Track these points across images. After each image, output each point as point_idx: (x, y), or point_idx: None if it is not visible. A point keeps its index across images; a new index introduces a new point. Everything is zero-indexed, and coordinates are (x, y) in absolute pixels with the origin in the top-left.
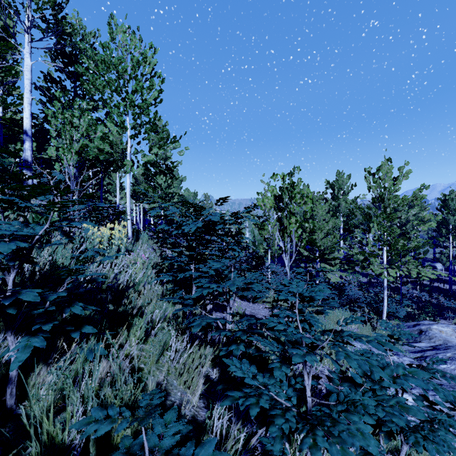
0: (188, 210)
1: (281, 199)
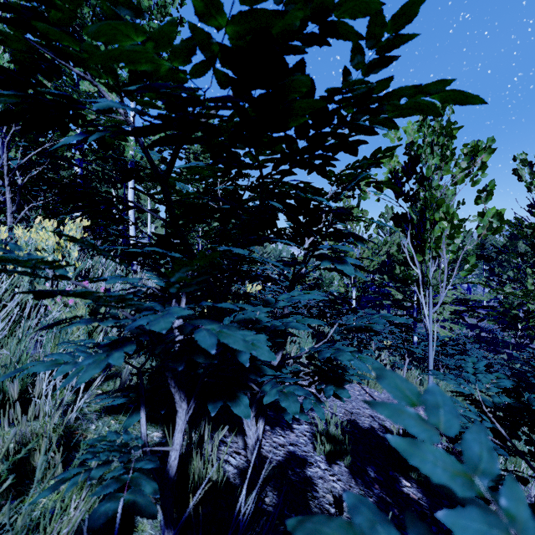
0: (209, 185)
1: (410, 173)
